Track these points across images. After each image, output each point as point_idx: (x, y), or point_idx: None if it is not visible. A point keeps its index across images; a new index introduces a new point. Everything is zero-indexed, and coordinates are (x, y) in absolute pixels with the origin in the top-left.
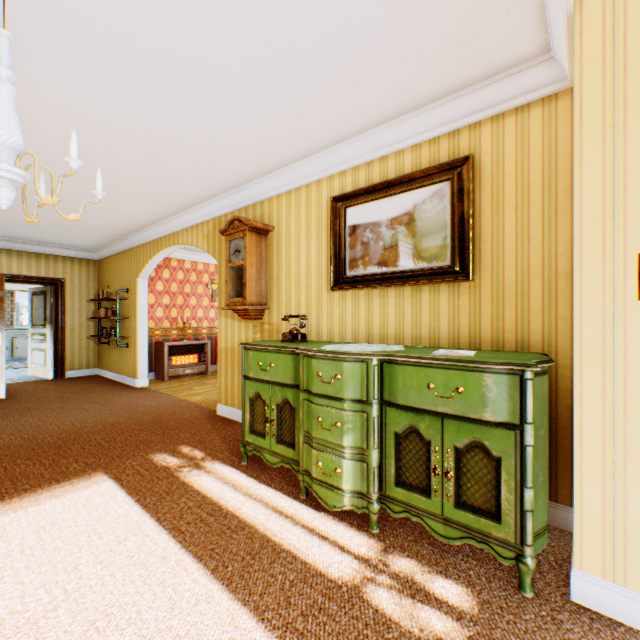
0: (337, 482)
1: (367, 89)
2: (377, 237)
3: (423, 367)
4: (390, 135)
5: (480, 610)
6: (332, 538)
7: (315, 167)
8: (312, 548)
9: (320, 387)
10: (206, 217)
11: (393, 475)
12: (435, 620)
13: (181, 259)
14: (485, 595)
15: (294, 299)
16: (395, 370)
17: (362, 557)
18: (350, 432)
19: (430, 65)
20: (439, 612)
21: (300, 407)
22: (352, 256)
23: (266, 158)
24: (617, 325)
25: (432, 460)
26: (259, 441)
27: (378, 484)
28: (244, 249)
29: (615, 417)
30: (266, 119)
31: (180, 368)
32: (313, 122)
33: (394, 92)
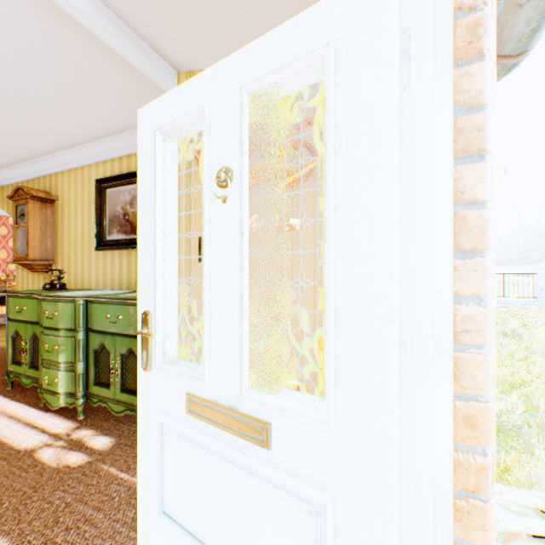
0: (56, 388)
1: (92, 109)
2: (125, 213)
3: (105, 304)
4: (130, 141)
5: (111, 448)
6: (42, 426)
7: (86, 154)
8: (19, 434)
9: (47, 322)
10: (6, 182)
11: (94, 378)
12: (74, 457)
13: (4, 215)
14: (123, 440)
15: (74, 256)
16: (93, 307)
17: (55, 434)
18: (65, 352)
19: (129, 103)
20: (82, 453)
21: (40, 338)
22: (110, 225)
23: (41, 142)
24: (192, 276)
25: (112, 364)
26: (18, 369)
27: (84, 386)
28: (27, 214)
29: (191, 327)
30: (20, 116)
31: (0, 318)
32: (64, 123)
33: (116, 114)
